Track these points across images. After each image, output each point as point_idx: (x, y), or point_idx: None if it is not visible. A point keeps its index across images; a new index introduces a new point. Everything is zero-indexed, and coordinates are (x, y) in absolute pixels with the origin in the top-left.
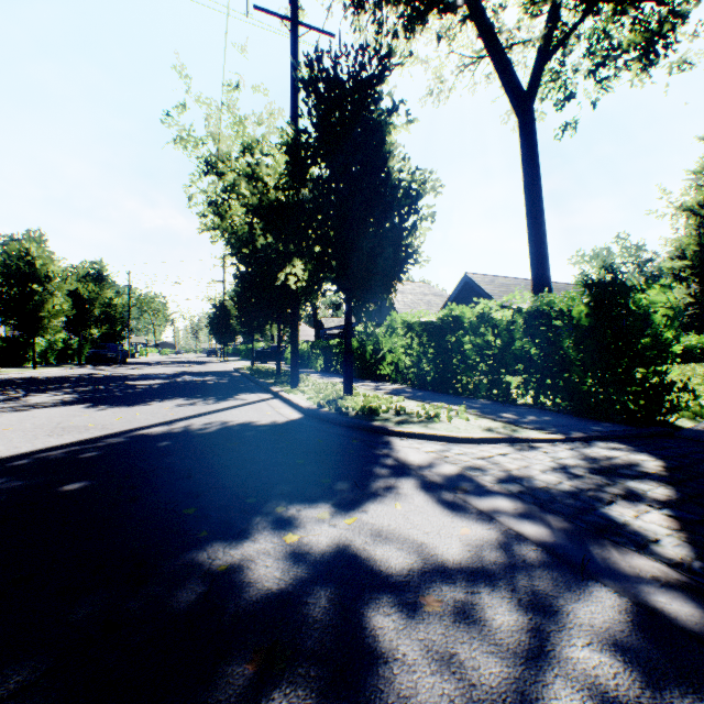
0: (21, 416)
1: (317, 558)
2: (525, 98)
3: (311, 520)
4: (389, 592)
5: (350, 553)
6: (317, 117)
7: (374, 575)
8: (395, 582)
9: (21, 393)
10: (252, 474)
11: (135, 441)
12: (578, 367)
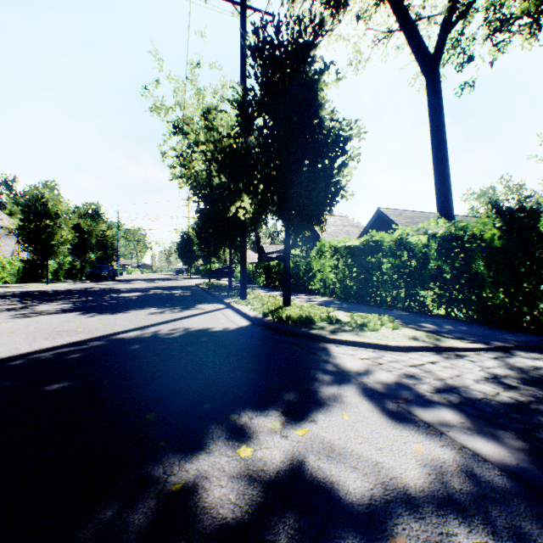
0: (28, 321)
1: (272, 477)
2: (431, 61)
3: (263, 430)
4: (354, 529)
5: (305, 473)
6: (262, 76)
7: (334, 504)
8: (358, 514)
9: (33, 302)
10: (208, 378)
11: (113, 344)
12: (490, 284)
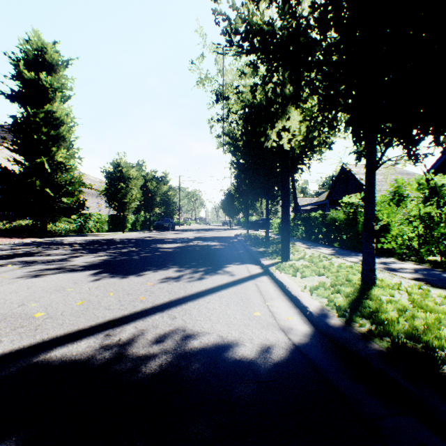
0: (24, 284)
1: None
2: None
3: None
4: None
5: None
6: None
7: None
8: None
9: (83, 252)
10: None
11: None
12: None
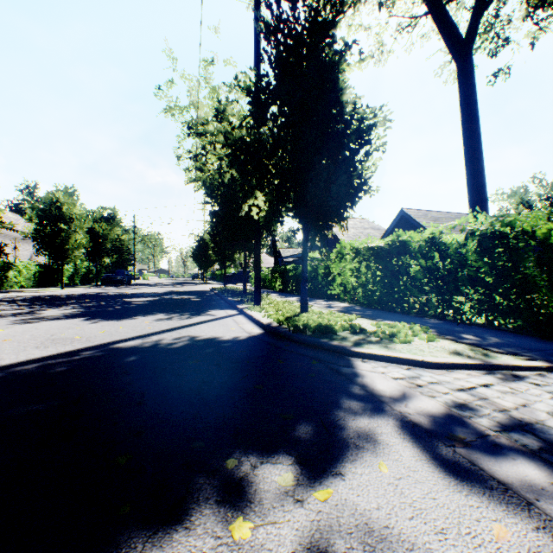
0: (27, 327)
1: None
2: (463, 45)
3: (270, 489)
4: None
5: None
6: (276, 58)
7: None
8: None
9: (41, 307)
10: (206, 402)
11: (106, 355)
12: (545, 288)
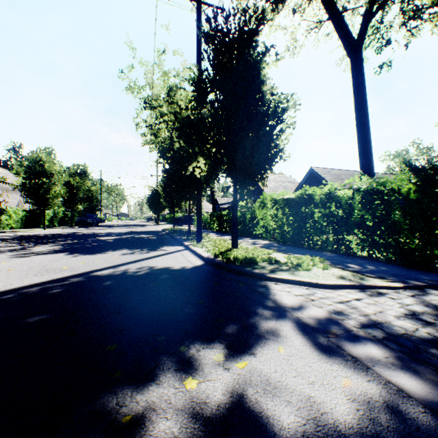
0: (24, 260)
1: (213, 410)
2: (355, 45)
3: (208, 362)
4: None
5: (243, 406)
6: (213, 58)
7: None
8: None
9: (31, 244)
10: (164, 312)
11: (89, 281)
12: (407, 231)
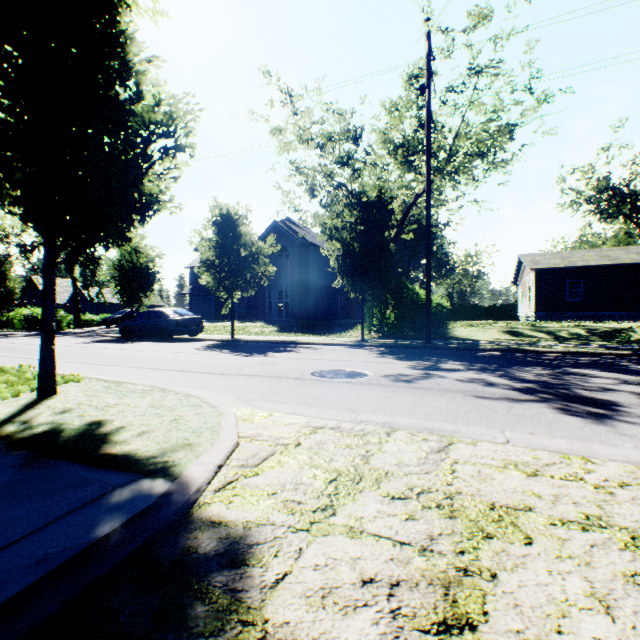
0: None
1: None
2: None
3: None
4: None
5: None
6: None
7: None
8: None
9: None
10: None
11: None
12: None
